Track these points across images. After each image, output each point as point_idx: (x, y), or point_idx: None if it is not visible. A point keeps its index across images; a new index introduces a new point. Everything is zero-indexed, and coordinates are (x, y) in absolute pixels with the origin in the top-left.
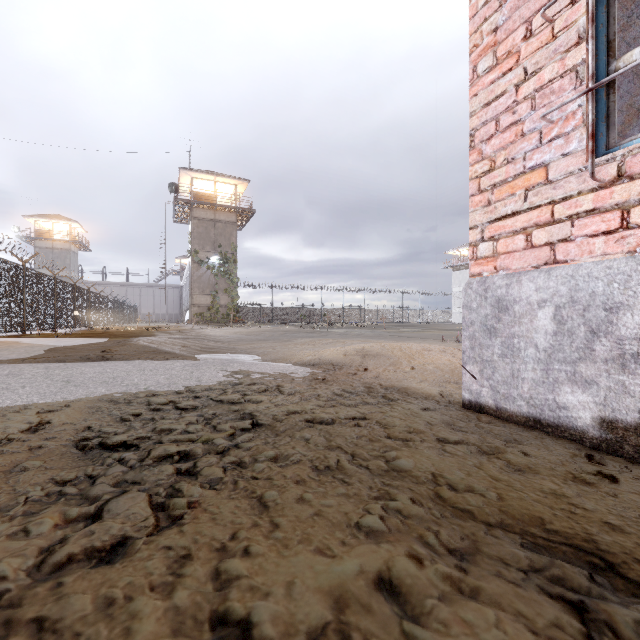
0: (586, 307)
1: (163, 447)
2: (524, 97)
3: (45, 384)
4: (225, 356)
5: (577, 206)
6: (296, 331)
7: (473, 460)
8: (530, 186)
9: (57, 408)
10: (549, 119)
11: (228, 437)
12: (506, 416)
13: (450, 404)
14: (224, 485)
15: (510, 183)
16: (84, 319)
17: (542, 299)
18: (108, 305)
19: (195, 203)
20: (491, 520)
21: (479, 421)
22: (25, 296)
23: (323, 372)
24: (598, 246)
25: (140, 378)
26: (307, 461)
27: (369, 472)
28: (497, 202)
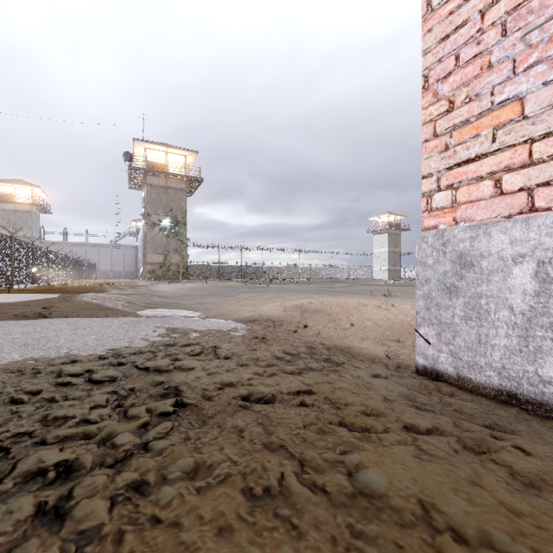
0: None
1: (38, 455)
2: (492, 23)
3: None
4: (167, 312)
5: None
6: (239, 287)
7: (465, 468)
8: (500, 124)
9: None
10: (528, 41)
11: (138, 430)
12: (470, 387)
13: (400, 368)
14: (100, 546)
15: (473, 123)
16: (42, 276)
17: (519, 253)
18: (67, 263)
19: (148, 171)
20: None
21: (440, 393)
22: None
23: (263, 329)
24: None
25: (68, 339)
26: (238, 477)
27: (328, 501)
28: (457, 146)
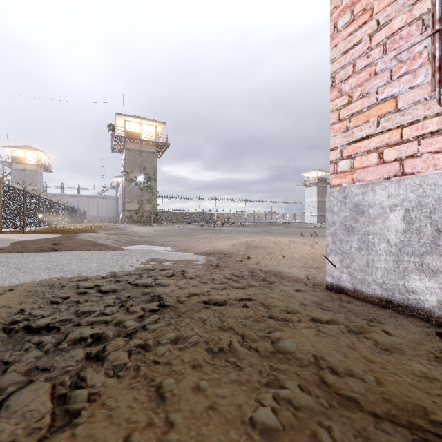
0: (432, 210)
1: (79, 330)
2: (377, 44)
3: (0, 271)
4: (145, 247)
5: (423, 128)
6: (198, 229)
7: (346, 340)
8: (382, 114)
9: (1, 292)
10: (399, 59)
11: (138, 319)
12: (362, 297)
13: (315, 286)
14: (127, 372)
15: (365, 113)
16: (46, 220)
17: (393, 204)
18: (64, 210)
19: (127, 138)
20: (377, 410)
21: (341, 301)
22: (1, 203)
23: (217, 260)
24: (441, 160)
25: (77, 265)
26: (203, 343)
27: (258, 355)
28: (354, 128)
